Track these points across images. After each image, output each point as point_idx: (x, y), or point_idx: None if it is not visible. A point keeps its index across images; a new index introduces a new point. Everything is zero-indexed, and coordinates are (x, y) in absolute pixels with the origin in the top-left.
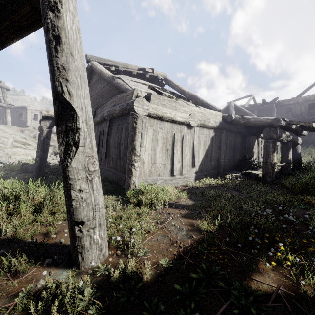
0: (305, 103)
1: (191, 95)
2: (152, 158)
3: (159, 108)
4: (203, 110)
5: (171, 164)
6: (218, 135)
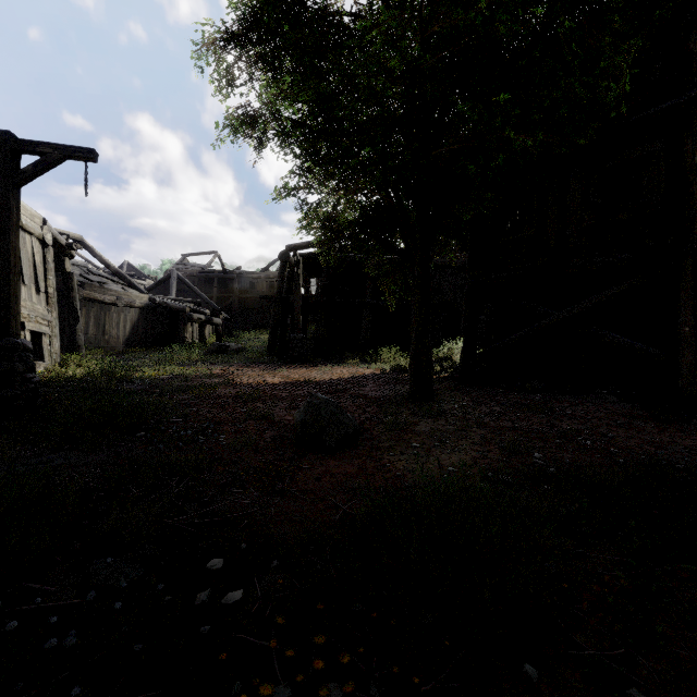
0: (267, 279)
1: (118, 272)
2: (86, 330)
3: (91, 294)
4: (129, 293)
5: (101, 335)
6: (145, 314)
